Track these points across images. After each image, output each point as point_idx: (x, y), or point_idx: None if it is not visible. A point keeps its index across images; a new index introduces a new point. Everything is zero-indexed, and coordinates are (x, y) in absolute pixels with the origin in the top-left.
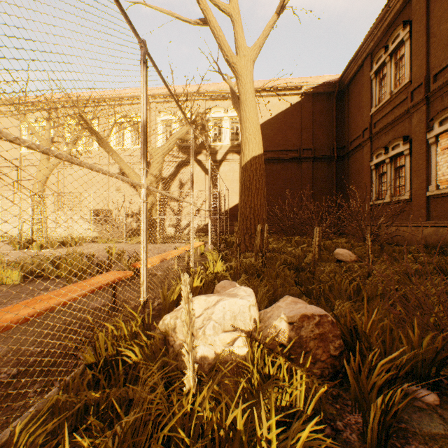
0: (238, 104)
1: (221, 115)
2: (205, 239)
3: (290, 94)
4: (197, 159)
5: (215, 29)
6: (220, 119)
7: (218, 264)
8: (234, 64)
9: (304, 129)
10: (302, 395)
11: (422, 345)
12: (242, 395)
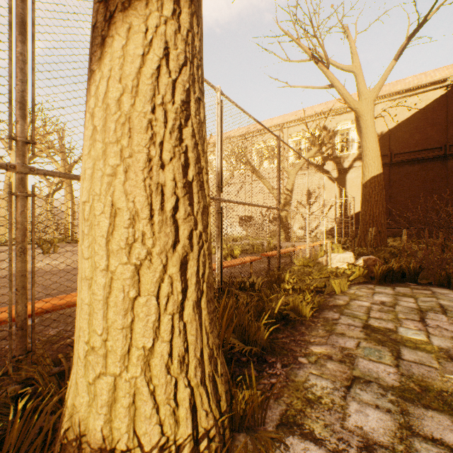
0: (360, 132)
1: (348, 127)
2: (332, 239)
3: (431, 89)
4: (324, 170)
5: (340, 90)
6: (346, 130)
7: (340, 250)
8: (356, 109)
9: (451, 123)
10: (361, 273)
11: (411, 268)
12: (343, 272)
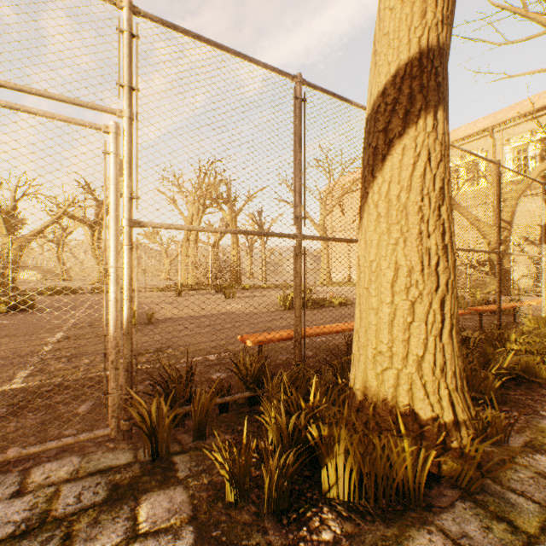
0: None
1: None
2: None
3: None
4: None
5: None
6: None
7: None
8: None
9: None
10: None
11: None
12: None
